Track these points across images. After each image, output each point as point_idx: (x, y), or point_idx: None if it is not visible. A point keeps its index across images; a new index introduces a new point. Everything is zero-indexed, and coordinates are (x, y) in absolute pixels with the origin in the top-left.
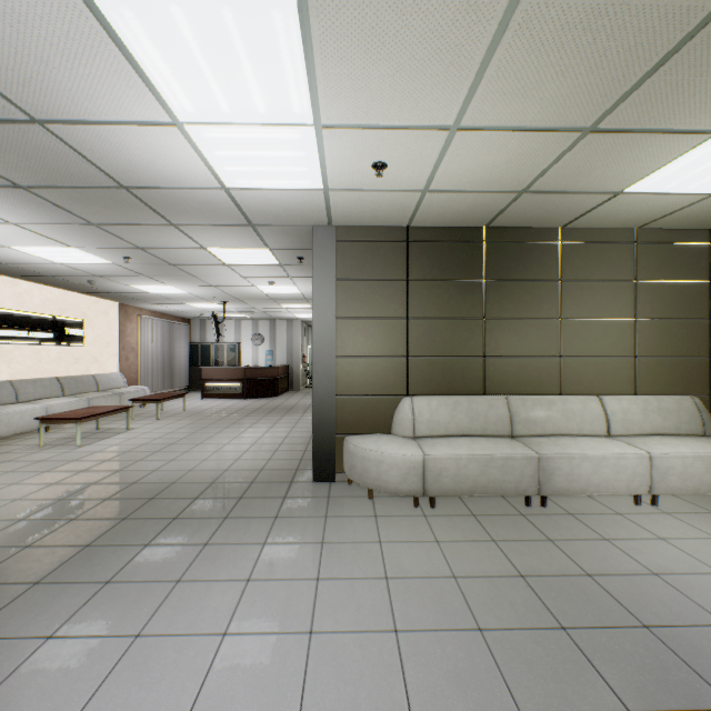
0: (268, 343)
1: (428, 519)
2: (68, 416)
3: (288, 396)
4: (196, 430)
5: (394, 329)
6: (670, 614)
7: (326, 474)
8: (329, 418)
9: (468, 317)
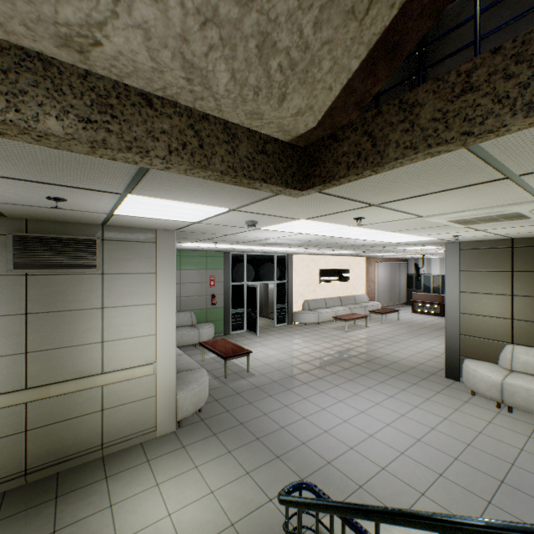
0: None
1: (497, 414)
2: (342, 317)
3: None
4: (398, 334)
5: (501, 301)
6: None
7: (452, 375)
8: (454, 346)
9: None
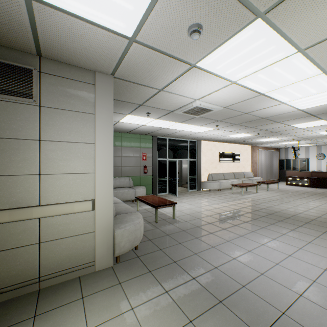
0: None
1: None
2: (239, 185)
3: None
4: (284, 197)
5: None
6: None
7: None
8: None
9: None
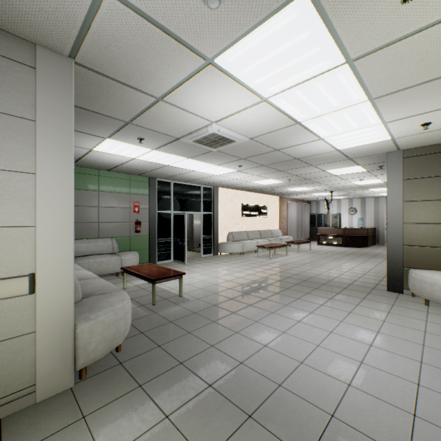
0: (359, 213)
1: None
2: (266, 246)
3: (374, 247)
4: (317, 259)
5: None
6: None
7: (395, 288)
8: (397, 257)
9: None
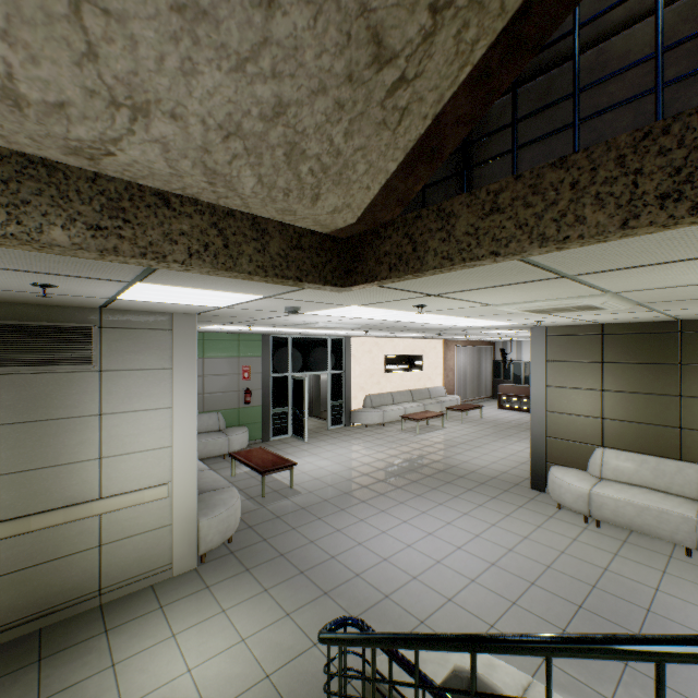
0: None
1: (584, 530)
2: (413, 417)
3: None
4: (480, 436)
5: (591, 397)
6: (678, 618)
7: (538, 486)
8: (540, 450)
9: (661, 393)
